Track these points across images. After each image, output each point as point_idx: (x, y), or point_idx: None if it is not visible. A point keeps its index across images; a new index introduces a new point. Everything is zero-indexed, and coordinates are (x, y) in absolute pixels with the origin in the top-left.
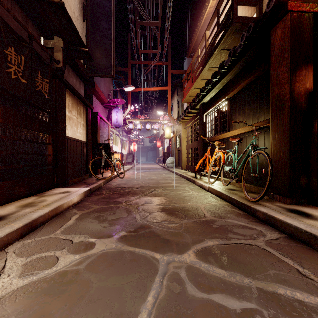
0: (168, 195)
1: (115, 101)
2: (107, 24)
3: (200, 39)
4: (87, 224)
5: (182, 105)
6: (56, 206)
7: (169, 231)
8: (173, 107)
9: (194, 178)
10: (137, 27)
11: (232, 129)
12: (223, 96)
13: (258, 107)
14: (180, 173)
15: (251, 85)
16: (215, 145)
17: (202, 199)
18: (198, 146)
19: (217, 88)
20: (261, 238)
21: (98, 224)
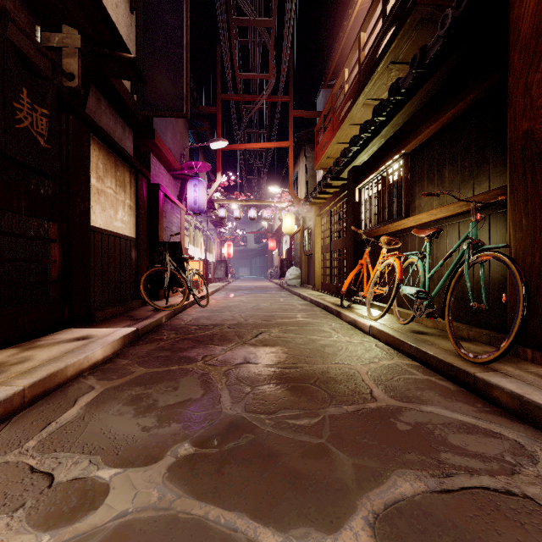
0: (290, 343)
1: (192, 165)
2: (174, 18)
3: (347, 53)
4: (108, 420)
5: (314, 174)
6: (46, 374)
7: (297, 442)
8: (298, 179)
9: (338, 306)
10: (232, 29)
11: (415, 214)
12: (397, 150)
13: (474, 165)
14: (311, 297)
15: (458, 123)
16: (382, 244)
17: (361, 352)
18: (346, 247)
19: (384, 135)
20: (527, 469)
21: (133, 420)
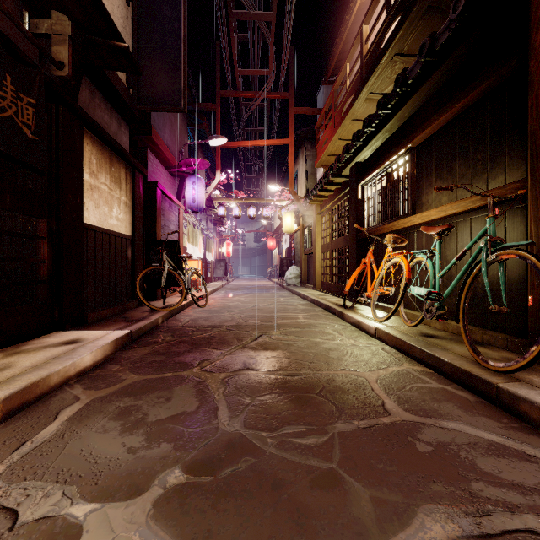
0: (292, 346)
1: (190, 162)
2: (172, 10)
3: (348, 48)
4: (90, 438)
5: (314, 172)
6: (25, 384)
7: (304, 468)
8: (298, 178)
9: (341, 307)
10: (231, 23)
11: (422, 210)
12: (403, 144)
13: (488, 157)
14: (312, 297)
15: (469, 114)
16: (387, 242)
17: (368, 357)
18: (348, 245)
19: (389, 129)
20: None
21: (118, 438)
